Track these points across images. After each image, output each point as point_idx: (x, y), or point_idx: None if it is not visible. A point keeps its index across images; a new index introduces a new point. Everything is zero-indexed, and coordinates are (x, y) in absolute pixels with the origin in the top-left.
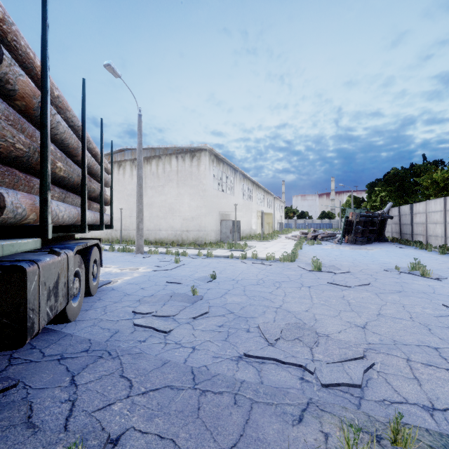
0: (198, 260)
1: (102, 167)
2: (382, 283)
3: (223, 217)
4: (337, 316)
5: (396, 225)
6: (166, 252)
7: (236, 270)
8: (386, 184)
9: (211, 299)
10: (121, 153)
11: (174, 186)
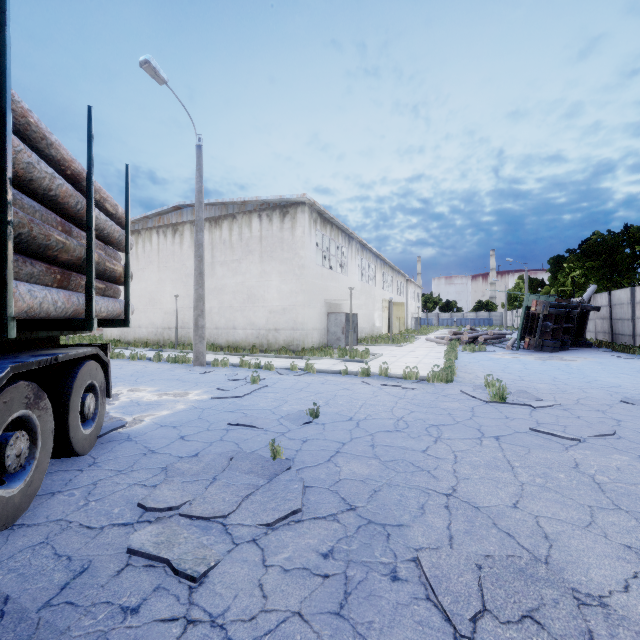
0: (290, 378)
1: (89, 203)
2: (635, 430)
3: (331, 308)
4: (591, 524)
5: (603, 321)
6: (240, 364)
7: (355, 398)
8: (583, 258)
9: (309, 467)
10: (176, 213)
11: (255, 261)
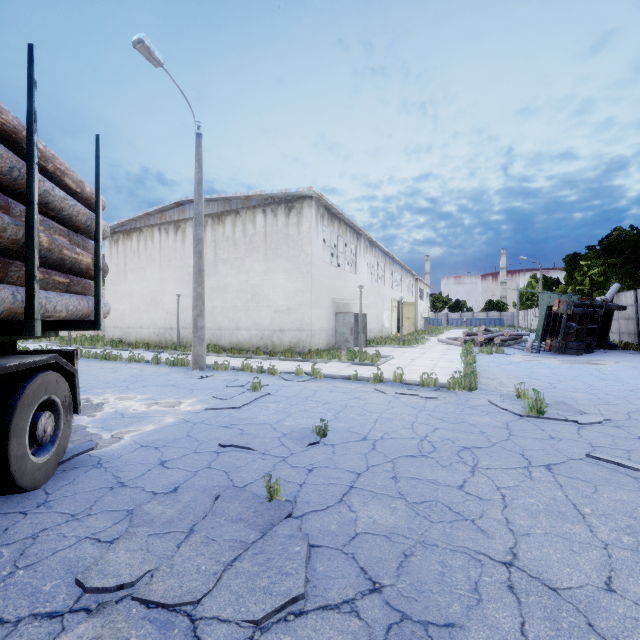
0: (295, 385)
1: (30, 170)
2: None
3: (339, 308)
4: None
5: (628, 321)
6: (242, 368)
7: (368, 410)
8: (604, 255)
9: (315, 511)
10: (178, 209)
11: (260, 259)
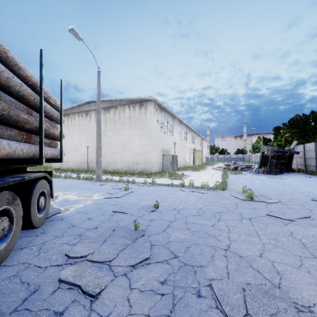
0: (144, 188)
1: (41, 99)
2: None
3: (164, 152)
4: (301, 266)
5: (300, 159)
6: (119, 181)
7: (177, 198)
8: (290, 127)
9: (153, 234)
10: (87, 105)
11: (127, 129)
